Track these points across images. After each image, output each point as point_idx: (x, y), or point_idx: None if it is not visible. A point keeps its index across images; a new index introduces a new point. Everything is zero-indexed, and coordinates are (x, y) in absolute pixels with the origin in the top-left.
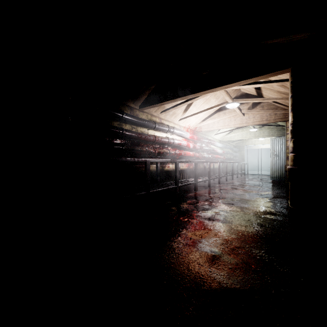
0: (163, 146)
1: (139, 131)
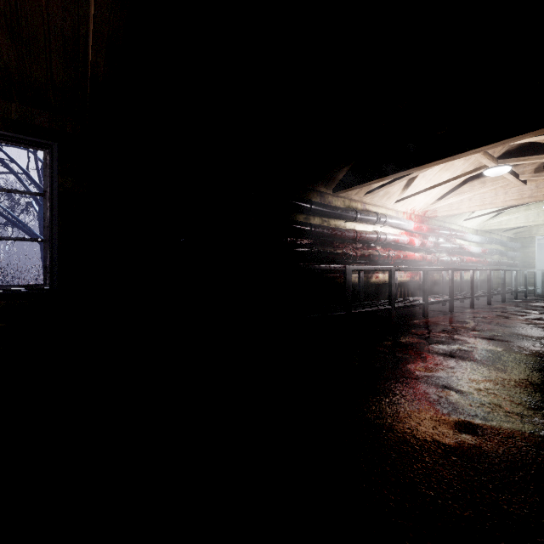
0: (368, 246)
1: (333, 225)
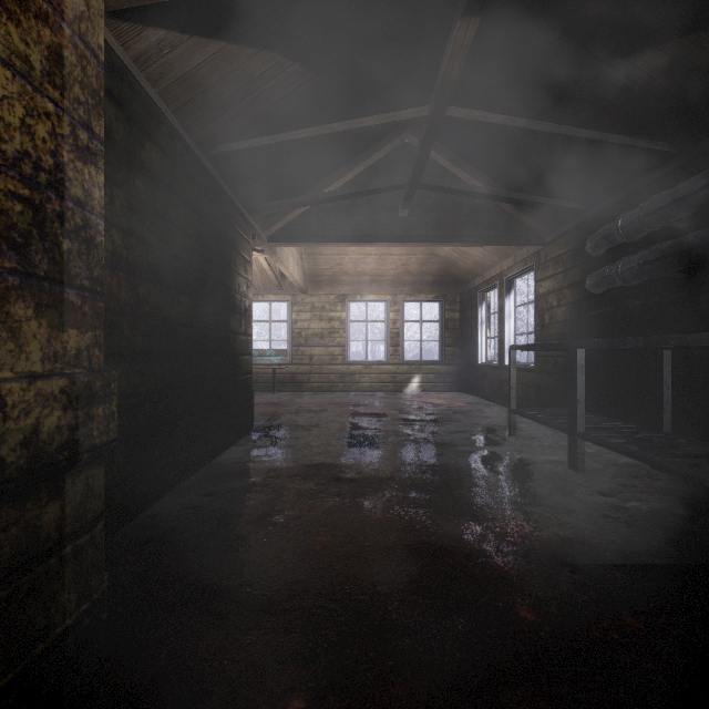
0: None
1: None
